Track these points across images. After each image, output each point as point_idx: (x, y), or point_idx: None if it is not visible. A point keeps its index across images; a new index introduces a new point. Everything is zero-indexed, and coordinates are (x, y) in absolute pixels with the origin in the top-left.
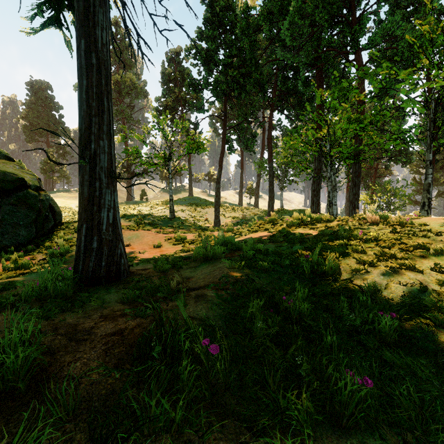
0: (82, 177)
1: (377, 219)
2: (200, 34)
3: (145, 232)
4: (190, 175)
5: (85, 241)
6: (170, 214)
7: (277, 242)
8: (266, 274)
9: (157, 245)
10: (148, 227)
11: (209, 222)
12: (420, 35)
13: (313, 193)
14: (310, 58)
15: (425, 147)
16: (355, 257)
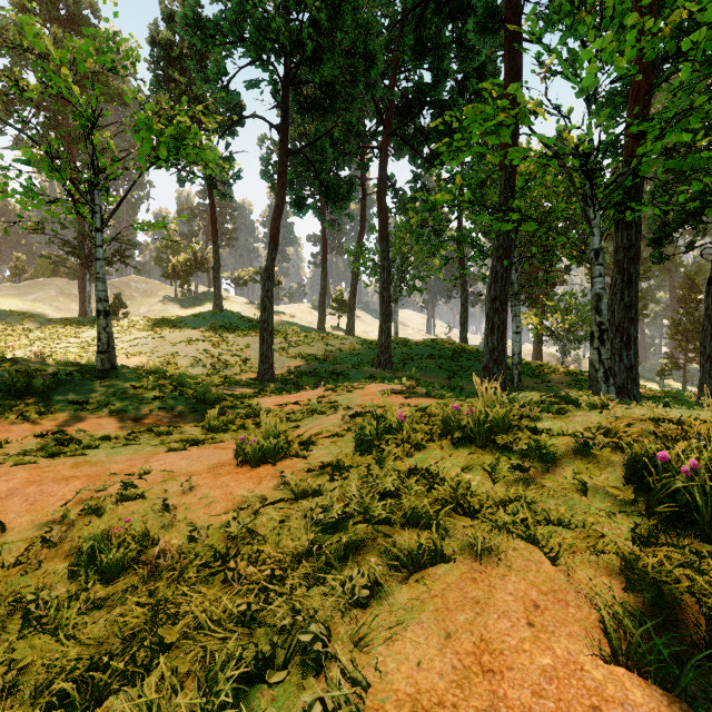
0: None
1: None
2: None
3: None
4: (216, 267)
5: None
6: (97, 359)
7: None
8: None
9: None
10: None
11: (252, 367)
12: None
13: (492, 305)
14: None
15: None
16: None
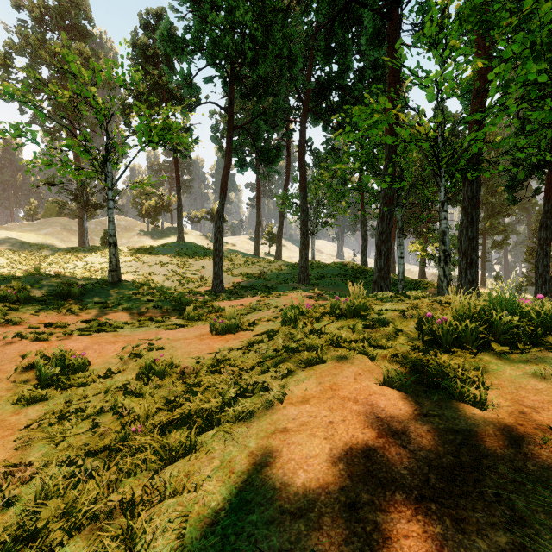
0: None
1: None
2: None
3: None
4: (179, 209)
5: None
6: (109, 275)
7: None
8: None
9: None
10: (34, 308)
11: (207, 283)
12: None
13: (380, 237)
14: None
15: None
16: None
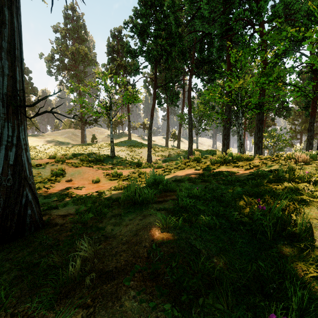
0: None
1: (306, 158)
2: (136, 12)
3: (87, 168)
4: (129, 124)
5: None
6: (111, 153)
7: (209, 182)
8: (212, 234)
9: (95, 181)
10: (92, 164)
11: (143, 159)
12: (317, 5)
13: (224, 137)
14: (223, 29)
15: None
16: (317, 206)
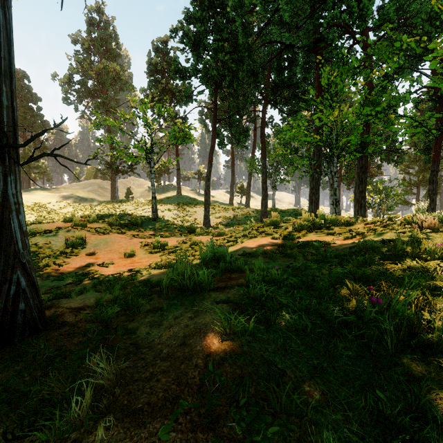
0: None
1: (433, 223)
2: (187, 15)
3: (117, 236)
4: (178, 173)
5: None
6: (152, 214)
7: (293, 257)
8: (300, 343)
9: (129, 254)
10: (125, 229)
11: (198, 222)
12: None
13: (311, 191)
14: (311, 39)
15: None
16: None
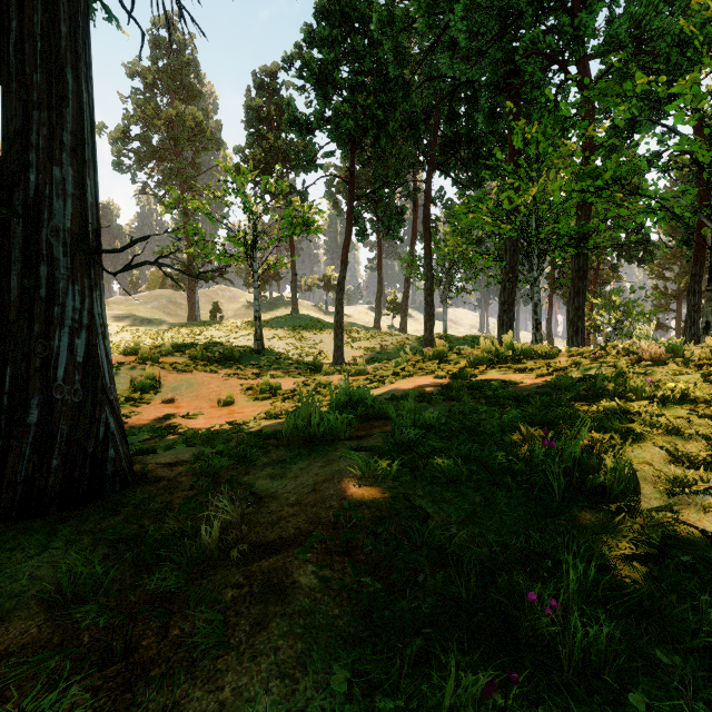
0: (7, 251)
1: (659, 353)
2: (309, 35)
3: (205, 375)
4: (294, 279)
5: (9, 408)
6: (255, 343)
7: (460, 400)
8: (453, 490)
9: (225, 402)
10: (215, 366)
11: (326, 357)
12: (701, 22)
13: (502, 307)
14: (500, 73)
15: (709, 224)
16: (658, 442)
